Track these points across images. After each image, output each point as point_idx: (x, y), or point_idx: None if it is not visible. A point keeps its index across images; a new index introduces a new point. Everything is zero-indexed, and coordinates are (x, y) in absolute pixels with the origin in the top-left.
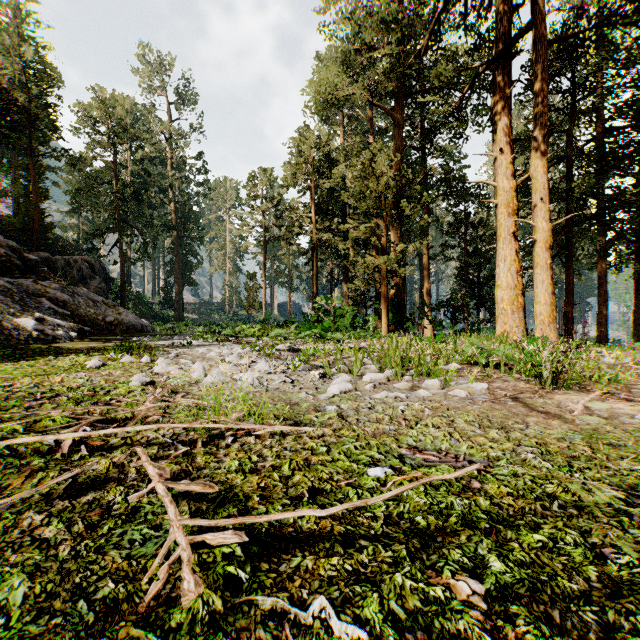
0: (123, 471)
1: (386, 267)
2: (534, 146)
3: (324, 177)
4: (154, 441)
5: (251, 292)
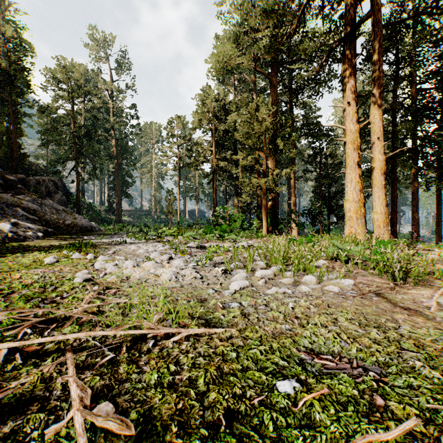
0: (49, 387)
1: (266, 186)
2: (373, 100)
3: (221, 122)
4: (84, 344)
5: (170, 203)
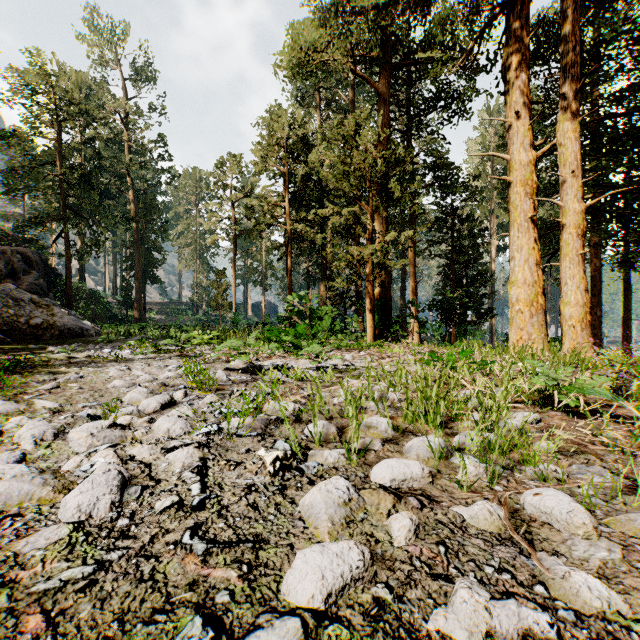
0: None
1: (372, 261)
2: (563, 106)
3: (299, 161)
4: None
5: (220, 291)
